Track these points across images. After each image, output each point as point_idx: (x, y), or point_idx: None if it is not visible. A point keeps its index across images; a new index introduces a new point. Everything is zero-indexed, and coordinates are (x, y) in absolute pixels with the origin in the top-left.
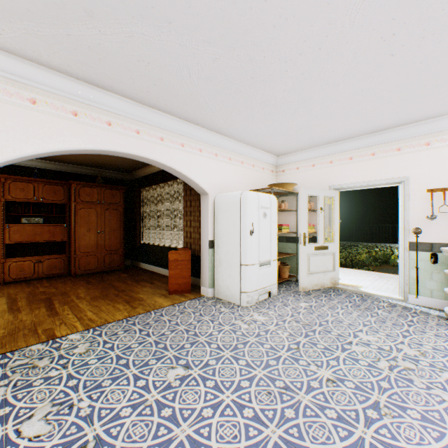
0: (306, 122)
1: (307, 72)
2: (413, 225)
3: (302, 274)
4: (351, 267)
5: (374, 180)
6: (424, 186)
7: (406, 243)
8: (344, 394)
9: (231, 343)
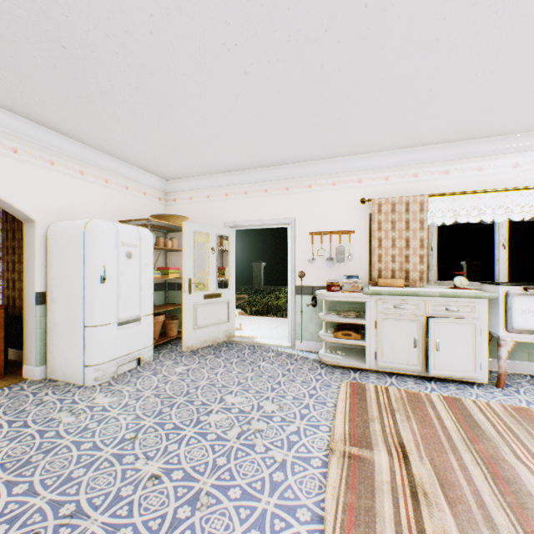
0: (183, 139)
1: (150, 64)
2: (299, 269)
3: (187, 329)
4: (267, 314)
5: (267, 220)
6: (308, 229)
7: (293, 287)
8: (162, 493)
9: (22, 457)
